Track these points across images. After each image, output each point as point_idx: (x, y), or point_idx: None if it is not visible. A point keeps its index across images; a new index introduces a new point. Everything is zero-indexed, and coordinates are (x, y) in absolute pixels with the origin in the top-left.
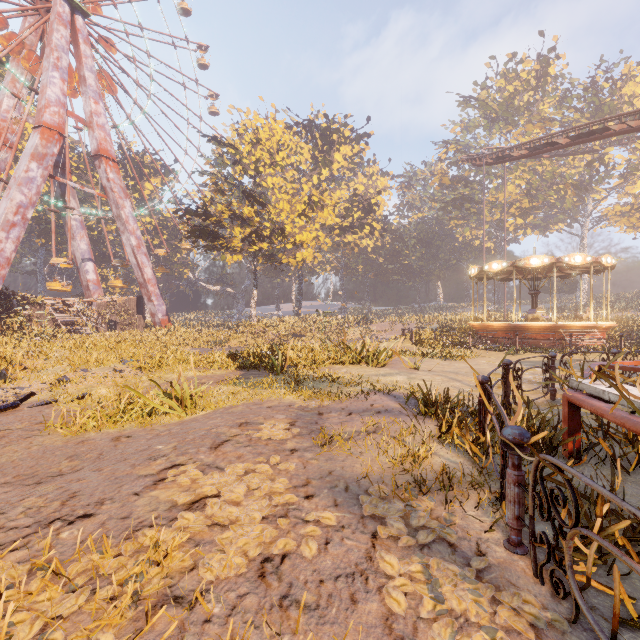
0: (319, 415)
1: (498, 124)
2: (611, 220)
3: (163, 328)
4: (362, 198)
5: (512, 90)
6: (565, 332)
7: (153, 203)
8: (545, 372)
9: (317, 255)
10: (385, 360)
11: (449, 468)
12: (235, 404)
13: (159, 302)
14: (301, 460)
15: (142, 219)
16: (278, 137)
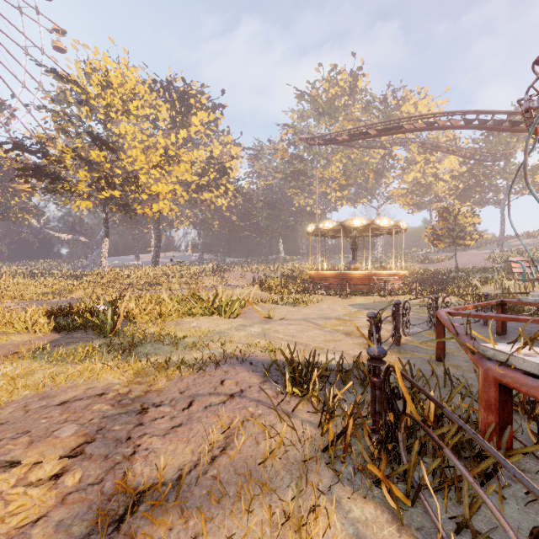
0: (140, 414)
1: (324, 117)
2: (395, 199)
3: None
4: (217, 161)
5: (334, 93)
6: (377, 279)
7: None
8: (394, 320)
9: (174, 208)
10: (238, 310)
11: None
12: (1, 403)
13: None
14: None
15: None
16: (132, 85)
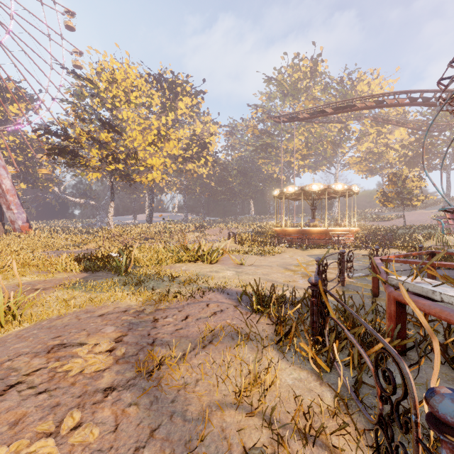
0: (154, 322)
1: (288, 98)
2: (350, 166)
3: (23, 233)
4: (199, 137)
5: (297, 77)
6: (332, 234)
7: (14, 123)
8: (339, 265)
9: (165, 177)
10: (217, 258)
11: (308, 409)
12: (62, 314)
13: (19, 210)
14: (115, 410)
15: (5, 137)
16: (132, 80)
